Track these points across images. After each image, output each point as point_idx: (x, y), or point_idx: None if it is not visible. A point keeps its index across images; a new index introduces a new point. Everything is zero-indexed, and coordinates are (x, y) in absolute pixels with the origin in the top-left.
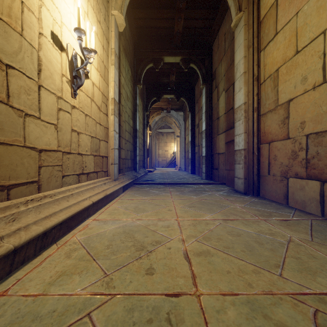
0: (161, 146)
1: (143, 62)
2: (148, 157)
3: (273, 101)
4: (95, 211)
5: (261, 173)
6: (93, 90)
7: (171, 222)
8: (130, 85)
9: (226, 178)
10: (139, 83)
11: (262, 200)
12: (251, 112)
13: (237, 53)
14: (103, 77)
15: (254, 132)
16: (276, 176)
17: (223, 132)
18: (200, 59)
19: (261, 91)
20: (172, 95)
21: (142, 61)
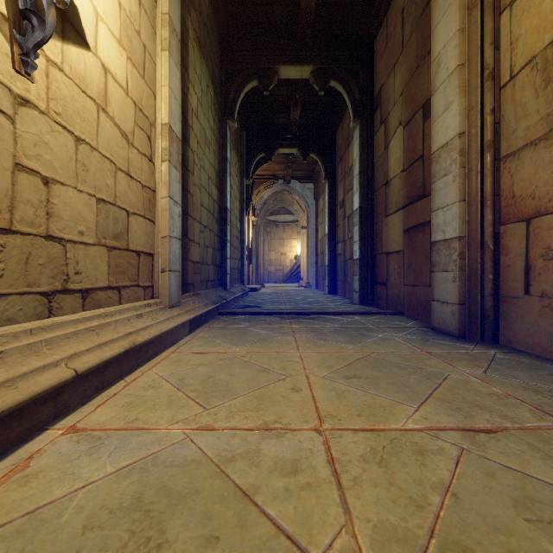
0: (274, 246)
1: (238, 76)
2: (250, 263)
3: (542, 118)
4: (94, 394)
5: (504, 292)
6: (106, 85)
7: (305, 443)
8: (212, 117)
9: (406, 302)
10: (232, 118)
11: (513, 354)
12: (477, 152)
13: (439, 30)
14: (141, 71)
15: (484, 197)
16: (551, 298)
17: (399, 208)
18: (348, 70)
19: (502, 104)
20: (295, 149)
21: (237, 74)
